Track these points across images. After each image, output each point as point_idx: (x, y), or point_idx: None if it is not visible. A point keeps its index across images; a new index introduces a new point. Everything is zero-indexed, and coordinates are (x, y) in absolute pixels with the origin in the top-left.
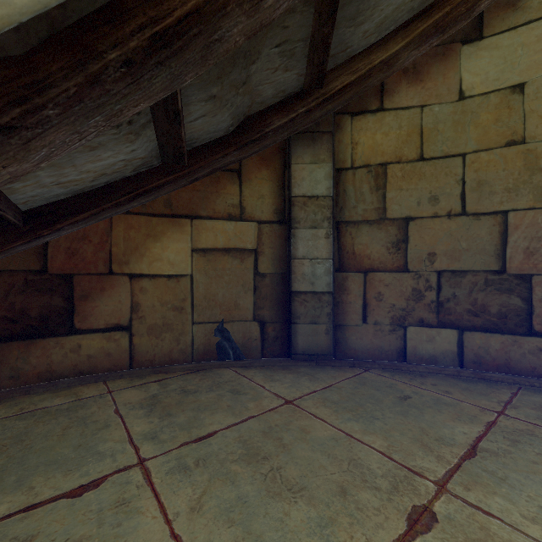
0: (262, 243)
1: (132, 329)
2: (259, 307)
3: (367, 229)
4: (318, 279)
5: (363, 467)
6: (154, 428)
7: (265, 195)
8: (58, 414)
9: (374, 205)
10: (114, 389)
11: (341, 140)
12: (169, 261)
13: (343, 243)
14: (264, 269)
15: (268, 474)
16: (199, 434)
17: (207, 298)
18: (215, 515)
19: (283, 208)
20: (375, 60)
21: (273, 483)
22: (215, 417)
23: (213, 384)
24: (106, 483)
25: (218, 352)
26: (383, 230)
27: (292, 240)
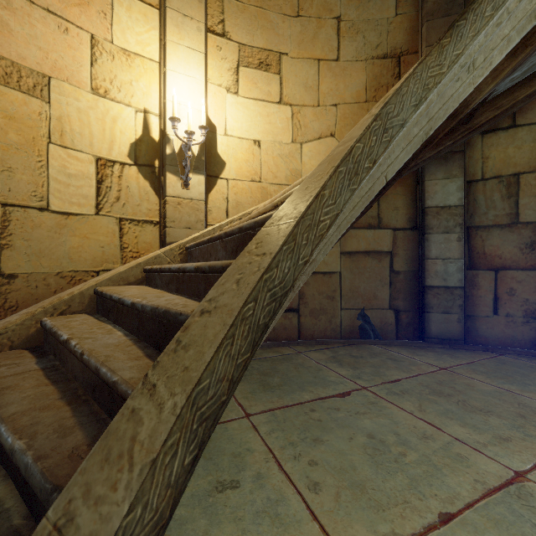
0: (396, 246)
1: (299, 311)
2: (394, 298)
3: (498, 232)
4: (450, 275)
5: (531, 407)
6: (353, 373)
7: (399, 207)
8: (281, 361)
9: (506, 211)
10: (301, 351)
11: (471, 156)
12: (324, 261)
13: (473, 245)
14: (398, 268)
15: (458, 402)
16: (389, 379)
17: (352, 290)
18: (437, 414)
19: (415, 217)
20: (519, 96)
21: (465, 406)
22: (391, 372)
23: (370, 353)
24: (352, 394)
25: (361, 333)
26: (515, 233)
27: (425, 244)
